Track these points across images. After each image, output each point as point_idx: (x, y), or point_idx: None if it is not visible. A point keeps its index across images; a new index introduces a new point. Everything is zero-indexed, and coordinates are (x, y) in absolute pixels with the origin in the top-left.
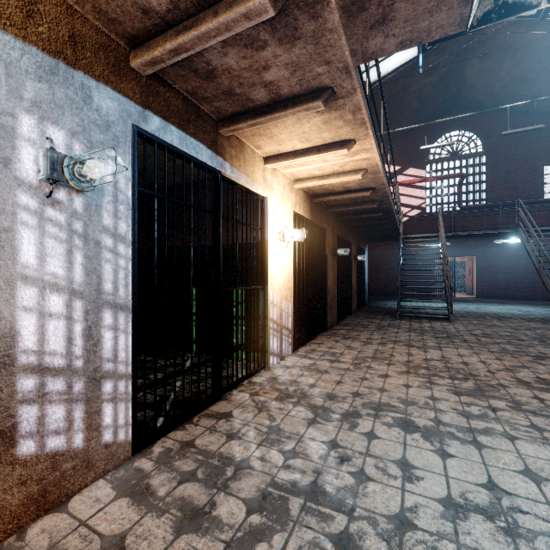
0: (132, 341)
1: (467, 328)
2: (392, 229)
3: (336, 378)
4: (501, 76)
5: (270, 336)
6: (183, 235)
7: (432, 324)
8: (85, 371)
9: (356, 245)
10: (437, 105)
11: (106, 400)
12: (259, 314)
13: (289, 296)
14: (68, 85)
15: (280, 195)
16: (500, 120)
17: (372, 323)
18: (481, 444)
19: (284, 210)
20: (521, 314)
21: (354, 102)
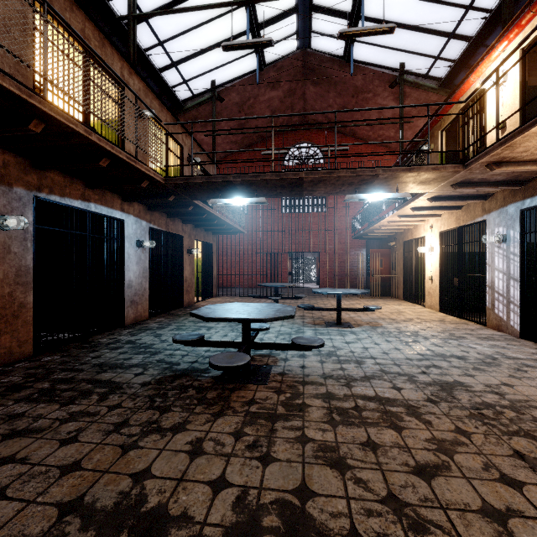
0: (519, 293)
1: None
2: None
3: None
4: None
5: None
6: None
7: None
8: (506, 298)
9: None
10: None
11: (511, 310)
12: None
13: None
14: (503, 213)
15: None
16: None
17: None
18: (419, 354)
19: None
20: None
21: (488, 158)
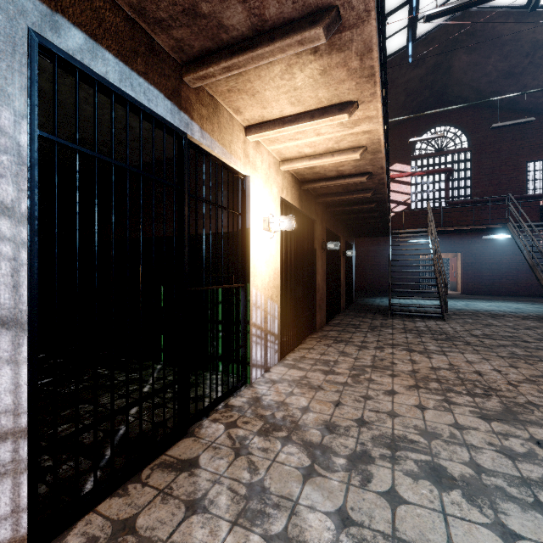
0: (28, 375)
1: (464, 328)
2: (382, 223)
3: (333, 397)
4: (487, 71)
5: (252, 344)
6: (126, 214)
7: (427, 323)
8: None
9: (344, 240)
10: (423, 99)
11: None
12: (240, 319)
13: (275, 296)
14: None
15: (265, 176)
16: (485, 117)
17: (363, 323)
18: None
19: (269, 194)
20: (512, 311)
21: (364, 37)
